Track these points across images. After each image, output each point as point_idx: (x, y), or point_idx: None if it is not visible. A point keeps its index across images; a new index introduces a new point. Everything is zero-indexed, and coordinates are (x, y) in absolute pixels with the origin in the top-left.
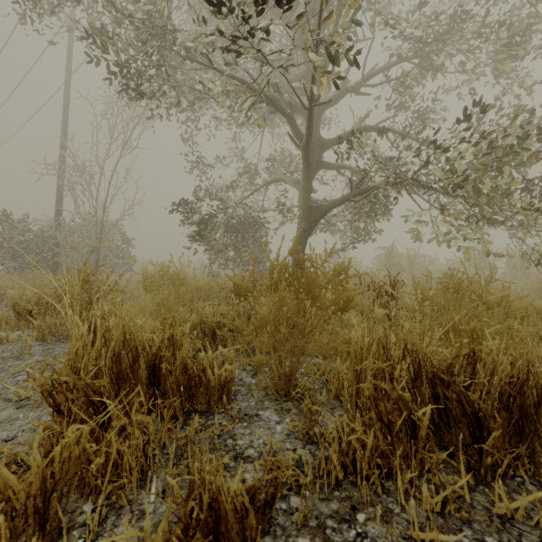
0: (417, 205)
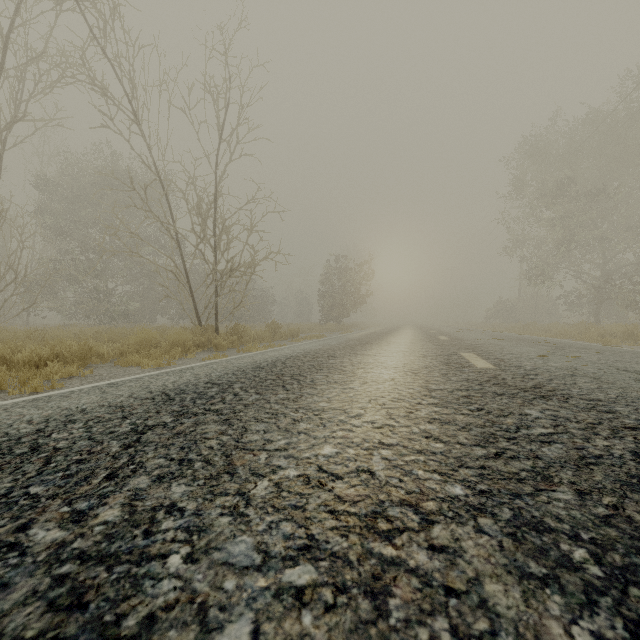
0: None
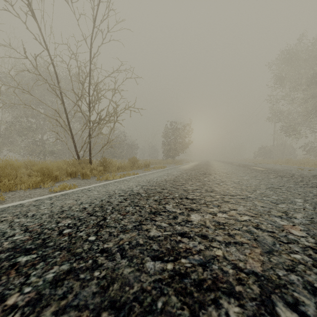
0: None
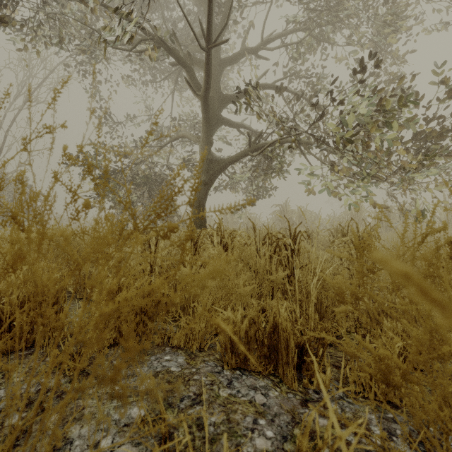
0: (309, 162)
